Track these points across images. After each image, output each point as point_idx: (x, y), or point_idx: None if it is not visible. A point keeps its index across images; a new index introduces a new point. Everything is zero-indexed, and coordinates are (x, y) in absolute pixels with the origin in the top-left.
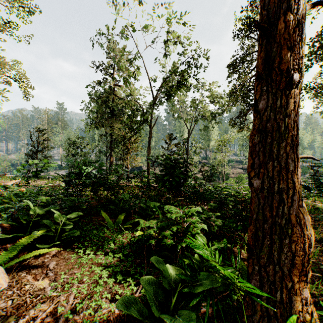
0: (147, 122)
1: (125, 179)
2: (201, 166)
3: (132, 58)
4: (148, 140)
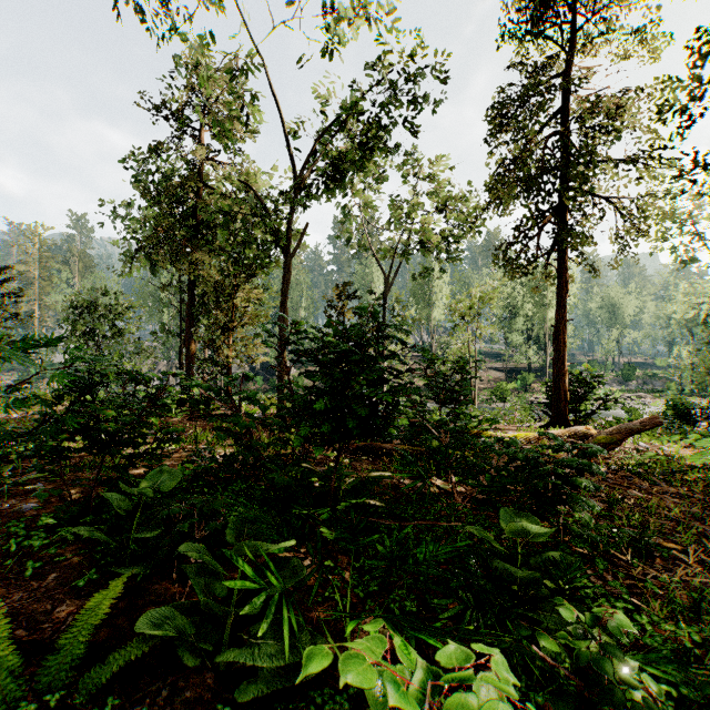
0: (276, 240)
1: None
2: (426, 362)
3: (239, 69)
4: (281, 290)
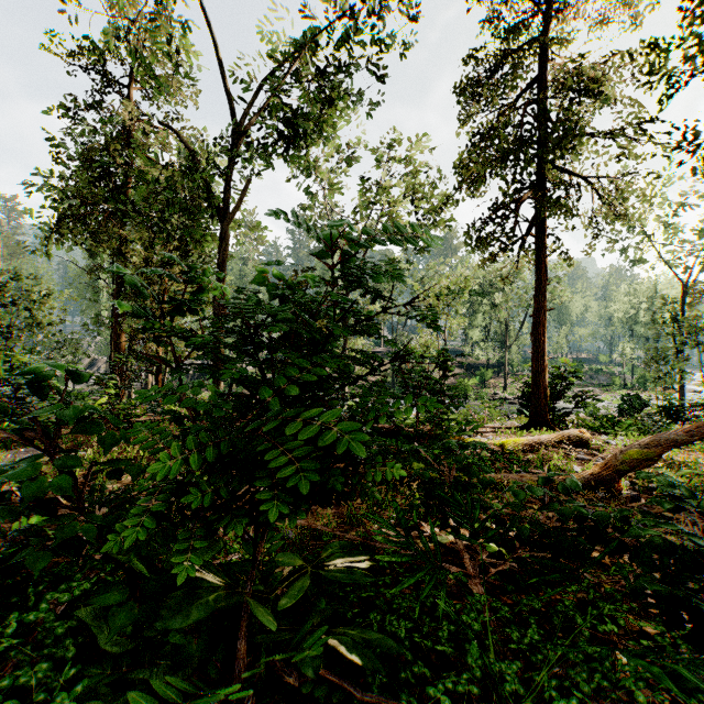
0: (209, 198)
1: (144, 404)
2: None
3: None
4: (218, 264)
